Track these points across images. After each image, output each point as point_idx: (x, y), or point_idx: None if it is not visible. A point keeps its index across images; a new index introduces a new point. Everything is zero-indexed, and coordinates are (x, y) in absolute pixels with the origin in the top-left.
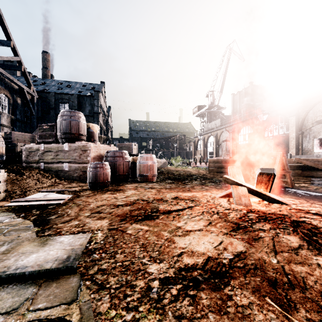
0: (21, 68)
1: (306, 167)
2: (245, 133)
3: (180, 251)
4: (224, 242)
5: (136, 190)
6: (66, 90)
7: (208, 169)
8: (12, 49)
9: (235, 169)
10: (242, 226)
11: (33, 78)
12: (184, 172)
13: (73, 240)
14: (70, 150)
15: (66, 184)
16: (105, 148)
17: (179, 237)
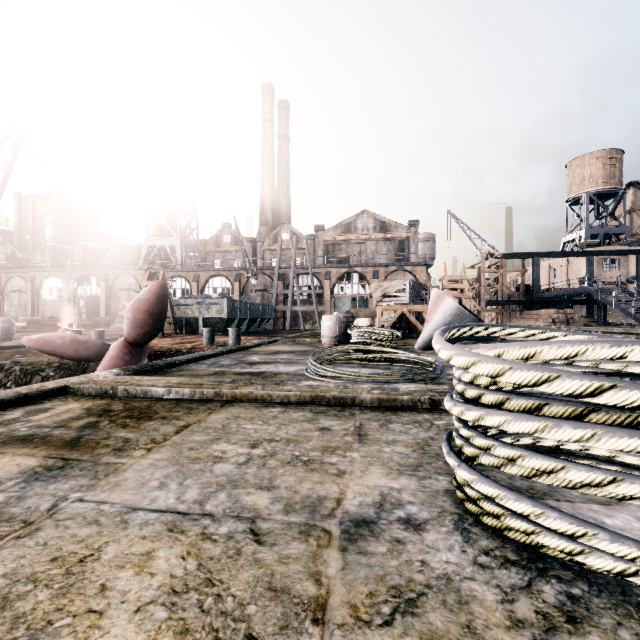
0: None
1: (96, 324)
2: (53, 286)
3: None
4: None
5: None
6: None
7: (29, 327)
8: None
9: (61, 324)
10: None
11: None
12: None
13: None
14: None
15: None
16: None
17: None
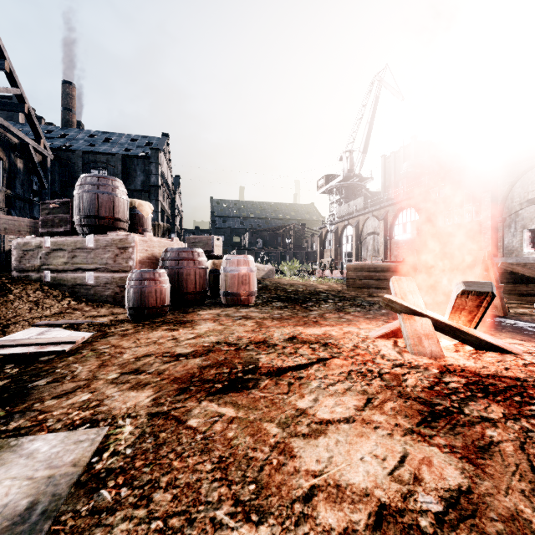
0: (23, 108)
1: (520, 278)
2: (406, 221)
3: (309, 485)
4: (411, 456)
5: (216, 323)
6: (102, 148)
7: (346, 281)
8: (8, 75)
9: (405, 283)
10: (440, 410)
11: (47, 127)
12: (304, 288)
13: (61, 449)
14: (97, 247)
15: (88, 311)
16: (163, 244)
17: (303, 439)
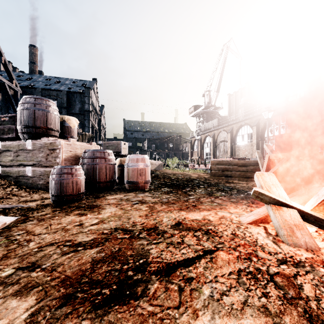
0: (1, 60)
1: None
2: (244, 133)
3: None
4: None
5: (118, 208)
6: (54, 86)
7: (210, 172)
8: None
9: (268, 178)
10: None
11: (19, 73)
12: (182, 176)
13: None
14: (34, 149)
15: (24, 196)
16: (84, 147)
17: None
